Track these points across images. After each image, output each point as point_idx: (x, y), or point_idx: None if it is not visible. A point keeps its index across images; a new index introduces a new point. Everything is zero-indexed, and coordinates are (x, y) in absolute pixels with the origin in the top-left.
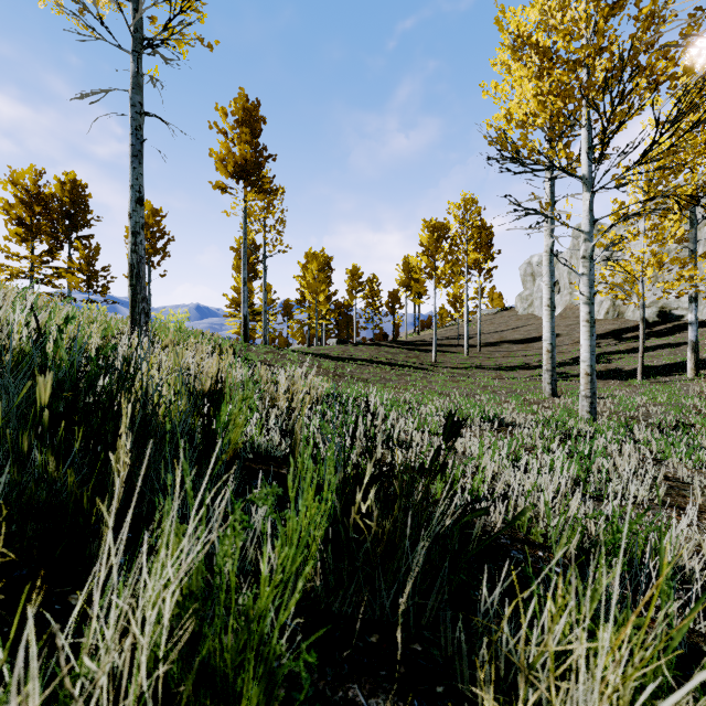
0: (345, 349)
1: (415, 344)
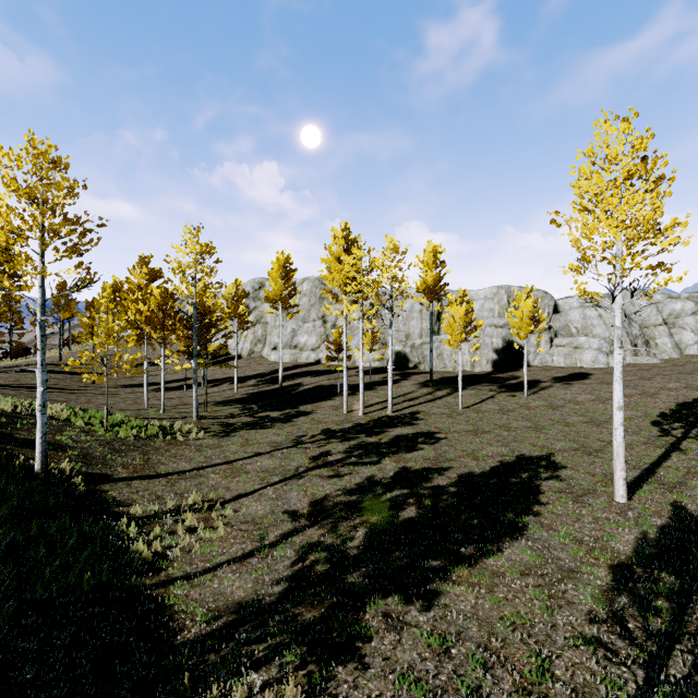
0: (16, 377)
1: (74, 367)
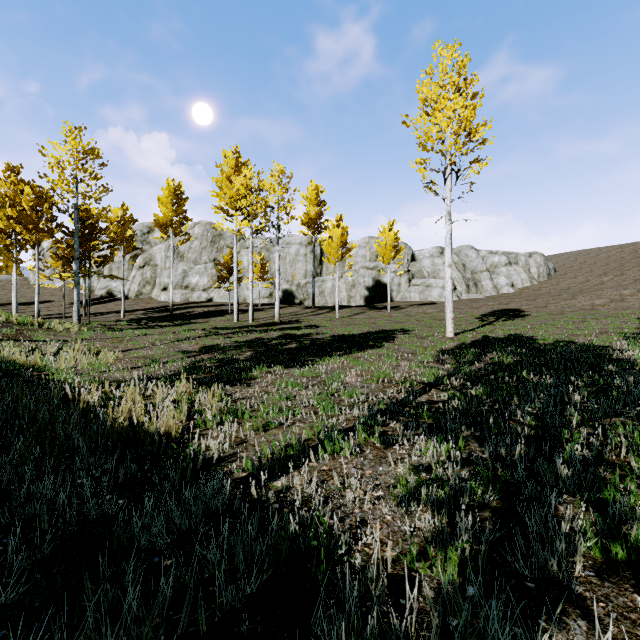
0: None
1: None
